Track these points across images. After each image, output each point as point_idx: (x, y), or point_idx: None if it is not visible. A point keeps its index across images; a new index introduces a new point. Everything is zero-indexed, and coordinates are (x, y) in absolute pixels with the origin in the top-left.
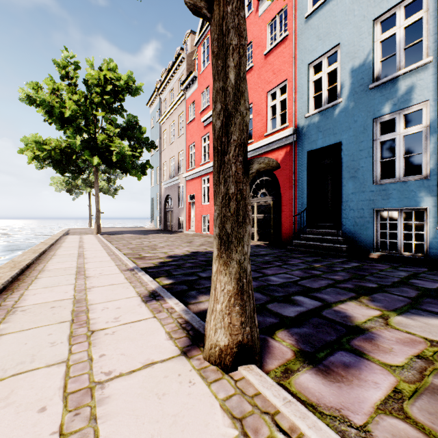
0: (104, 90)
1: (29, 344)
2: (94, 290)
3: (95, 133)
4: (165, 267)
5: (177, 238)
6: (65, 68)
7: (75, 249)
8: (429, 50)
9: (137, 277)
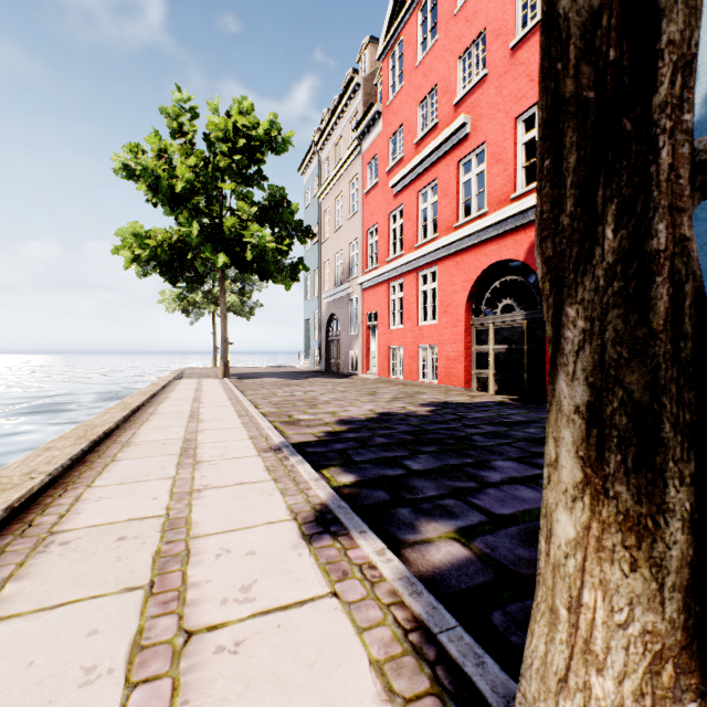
0: (233, 147)
1: (37, 667)
2: (206, 496)
3: (221, 217)
4: (338, 443)
5: (349, 386)
6: (177, 118)
7: (187, 403)
8: None
9: (289, 467)
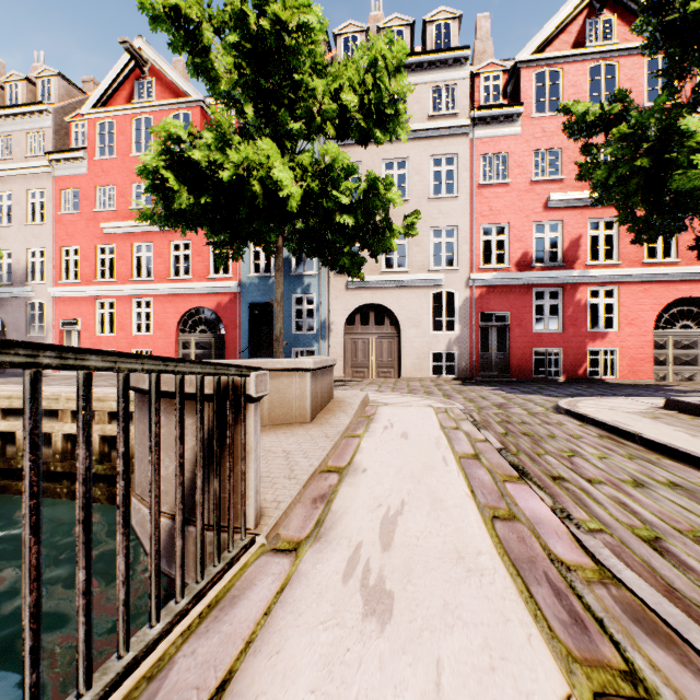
0: None
1: None
2: None
3: None
4: None
5: None
6: None
7: None
8: (317, 268)
9: None
